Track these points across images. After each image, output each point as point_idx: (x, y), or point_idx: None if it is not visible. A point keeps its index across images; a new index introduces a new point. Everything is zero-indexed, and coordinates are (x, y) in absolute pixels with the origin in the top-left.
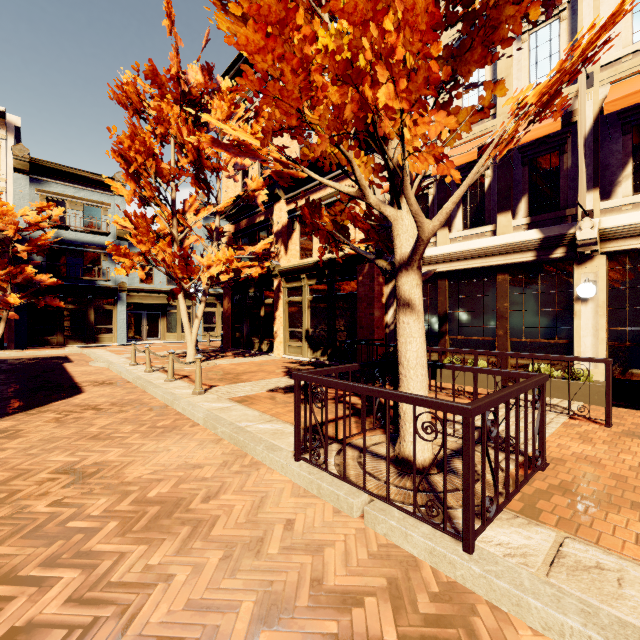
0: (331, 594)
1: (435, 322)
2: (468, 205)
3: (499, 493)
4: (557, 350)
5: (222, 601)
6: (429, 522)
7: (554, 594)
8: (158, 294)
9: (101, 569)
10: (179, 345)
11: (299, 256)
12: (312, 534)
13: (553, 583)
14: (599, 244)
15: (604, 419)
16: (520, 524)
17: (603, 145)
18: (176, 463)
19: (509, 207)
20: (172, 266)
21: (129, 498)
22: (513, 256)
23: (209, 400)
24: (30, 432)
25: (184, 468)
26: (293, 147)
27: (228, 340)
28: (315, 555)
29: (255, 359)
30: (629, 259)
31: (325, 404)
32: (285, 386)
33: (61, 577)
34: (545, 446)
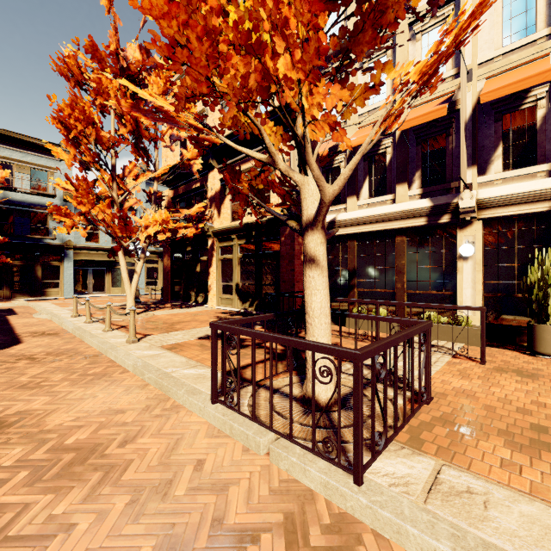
0: (230, 533)
1: (346, 277)
2: (373, 177)
3: (390, 426)
4: (444, 300)
5: (121, 548)
6: (325, 457)
7: (429, 520)
8: (103, 252)
9: (1, 523)
10: (123, 298)
11: (230, 219)
12: (220, 473)
13: (429, 509)
14: (477, 212)
15: (480, 357)
16: (405, 454)
17: (480, 130)
18: (100, 409)
19: (406, 179)
20: (111, 226)
21: (46, 446)
22: (409, 221)
23: (141, 348)
24: None
25: (107, 414)
26: None
27: (167, 293)
28: (220, 494)
29: (191, 310)
30: (500, 224)
31: (237, 351)
32: None
33: None
34: (430, 383)
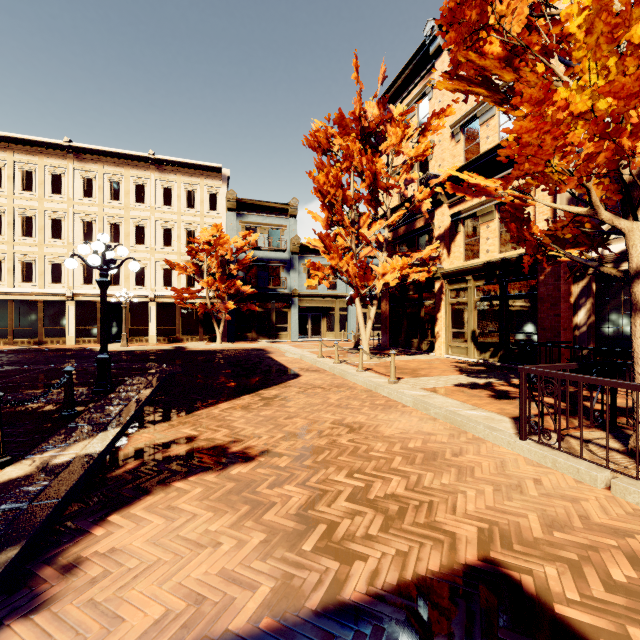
0: (600, 526)
1: None
2: None
3: None
4: None
5: (511, 511)
6: None
7: None
8: (320, 298)
9: (412, 479)
10: (340, 343)
11: (463, 258)
12: (562, 491)
13: None
14: None
15: None
16: None
17: None
18: (412, 430)
19: None
20: (355, 276)
21: (396, 446)
22: None
23: (406, 388)
24: (293, 398)
25: (421, 434)
26: (456, 151)
27: (386, 339)
28: (573, 503)
29: (419, 357)
30: None
31: (558, 394)
32: (467, 383)
33: (391, 478)
34: None
